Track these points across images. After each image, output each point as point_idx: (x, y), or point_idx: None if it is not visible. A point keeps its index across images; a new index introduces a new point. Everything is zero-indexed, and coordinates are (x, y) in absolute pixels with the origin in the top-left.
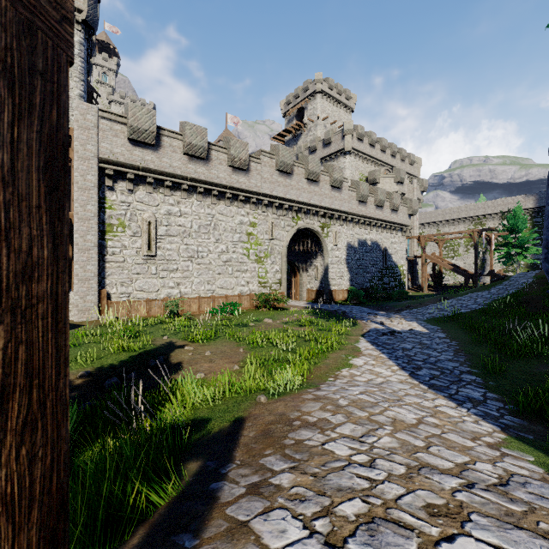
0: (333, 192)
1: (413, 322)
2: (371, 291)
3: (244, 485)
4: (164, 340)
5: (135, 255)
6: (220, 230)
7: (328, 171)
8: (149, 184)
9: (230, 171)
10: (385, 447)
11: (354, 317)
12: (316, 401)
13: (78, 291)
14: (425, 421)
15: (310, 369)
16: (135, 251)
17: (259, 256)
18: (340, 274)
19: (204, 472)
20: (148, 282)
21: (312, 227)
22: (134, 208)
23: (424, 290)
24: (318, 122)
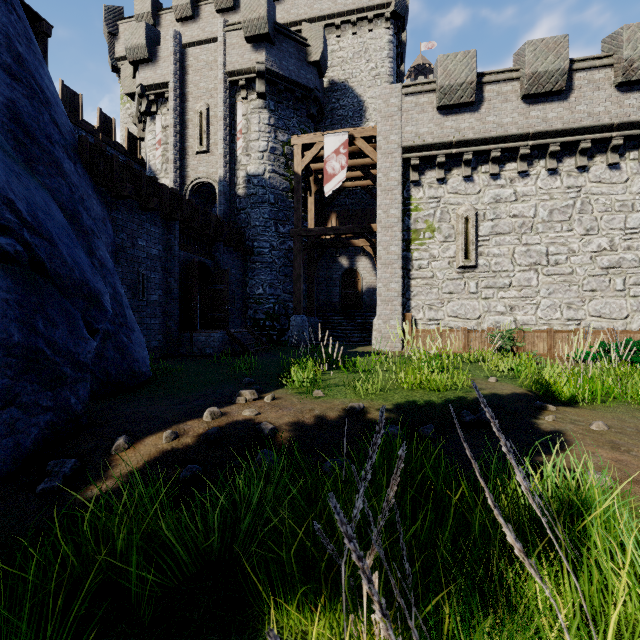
0: None
1: None
2: None
3: None
4: (489, 384)
5: (447, 267)
6: (595, 211)
7: None
8: (466, 163)
9: (619, 96)
10: None
11: None
12: None
13: (381, 314)
14: None
15: None
16: (446, 262)
17: None
18: None
19: None
20: (465, 305)
21: None
22: (445, 203)
23: None
24: None
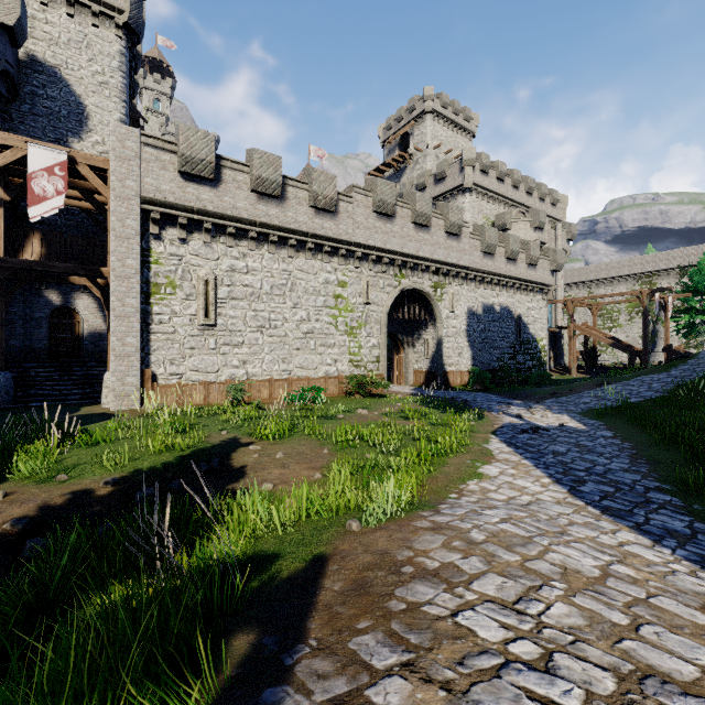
0: (449, 241)
1: (562, 416)
2: (499, 373)
3: (320, 700)
4: (222, 437)
5: (189, 324)
6: (299, 291)
7: (442, 212)
8: (207, 231)
9: (312, 214)
10: (562, 625)
11: (480, 408)
12: (436, 532)
13: (115, 370)
14: (613, 572)
15: (423, 480)
16: (188, 319)
17: (350, 326)
18: (458, 351)
19: (257, 659)
20: (206, 360)
21: (421, 288)
22: (187, 262)
23: (572, 372)
24: (428, 151)
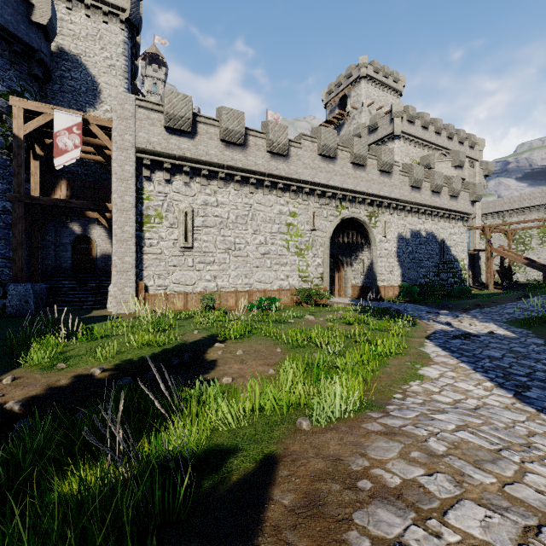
0: (381, 177)
1: (489, 324)
2: (425, 288)
3: None
4: (193, 335)
5: (172, 246)
6: (258, 220)
7: (376, 154)
8: (186, 173)
9: (268, 158)
10: None
11: (411, 316)
12: (390, 437)
13: (116, 282)
14: None
15: (367, 379)
16: (171, 243)
17: (299, 249)
18: (389, 269)
19: None
20: (185, 275)
21: (358, 217)
22: (171, 198)
23: (489, 288)
24: (363, 109)
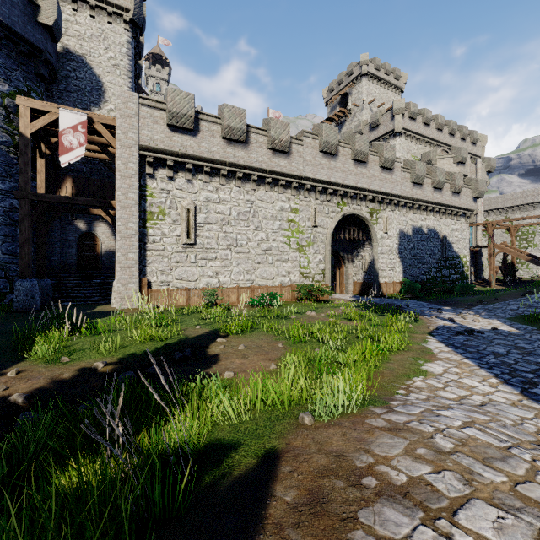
0: (383, 174)
1: (493, 320)
2: (427, 284)
3: None
4: (195, 330)
5: (175, 243)
6: (260, 217)
7: (377, 150)
8: (188, 170)
9: (270, 155)
10: None
11: (413, 312)
12: (394, 433)
13: (120, 278)
14: None
15: (369, 374)
16: (174, 239)
17: (301, 245)
18: (391, 265)
19: None
20: (187, 271)
21: (359, 213)
22: (173, 195)
23: (492, 284)
24: (364, 106)
